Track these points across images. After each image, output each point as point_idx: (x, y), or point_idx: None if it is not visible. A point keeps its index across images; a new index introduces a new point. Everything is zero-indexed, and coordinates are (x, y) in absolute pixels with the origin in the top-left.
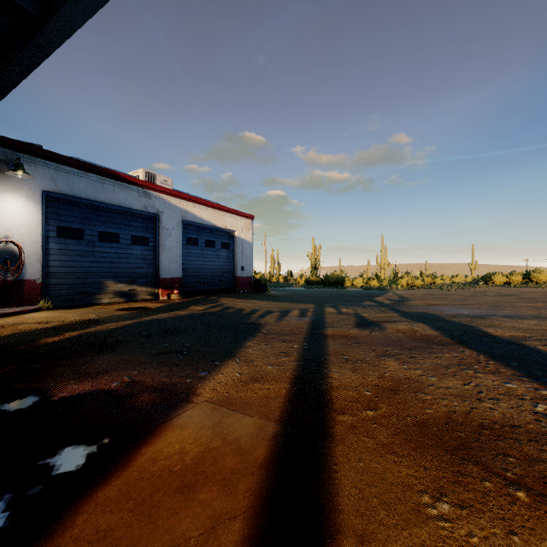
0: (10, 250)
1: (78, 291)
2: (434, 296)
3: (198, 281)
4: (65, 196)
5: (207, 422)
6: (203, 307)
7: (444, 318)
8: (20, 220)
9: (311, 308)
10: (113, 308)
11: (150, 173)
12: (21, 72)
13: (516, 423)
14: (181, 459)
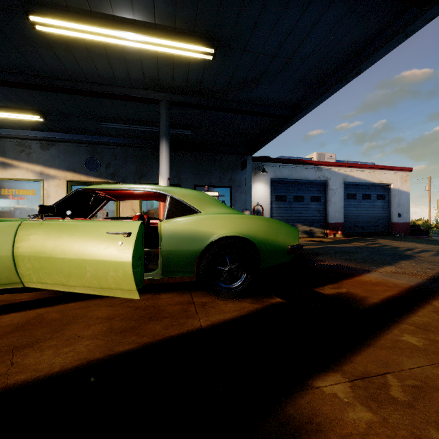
0: (259, 209)
1: None
2: None
3: (356, 225)
4: (278, 179)
5: (379, 278)
6: (363, 243)
7: None
8: (262, 194)
9: None
10: (302, 240)
11: (320, 154)
12: (277, 134)
13: None
14: (371, 281)
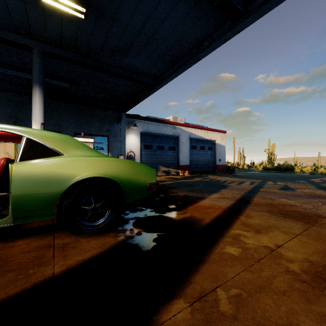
0: (131, 155)
1: None
2: None
3: (196, 167)
4: (146, 132)
5: (210, 202)
6: (200, 178)
7: None
8: (134, 143)
9: (258, 181)
10: (163, 177)
11: (175, 117)
12: (144, 98)
13: (318, 214)
14: (205, 205)
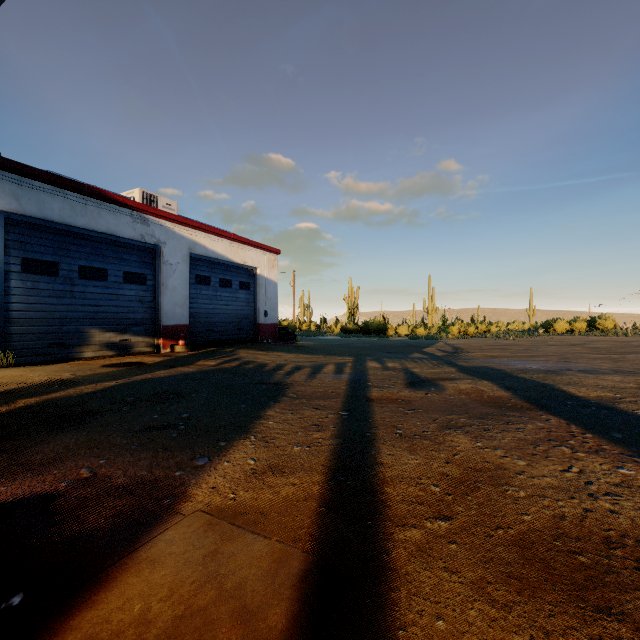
0: None
1: (51, 342)
2: (492, 346)
3: (210, 329)
4: (33, 219)
5: (195, 552)
6: (215, 361)
7: (512, 374)
8: None
9: (349, 362)
10: (97, 364)
11: (149, 195)
12: None
13: None
14: (139, 638)
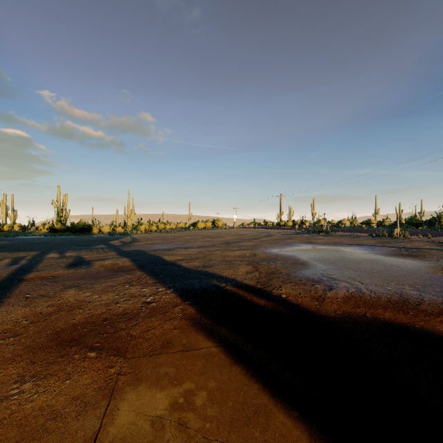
0: None
1: None
2: (158, 237)
3: None
4: None
5: None
6: None
7: (147, 252)
8: None
9: (32, 255)
10: None
11: None
12: None
13: (128, 312)
14: None
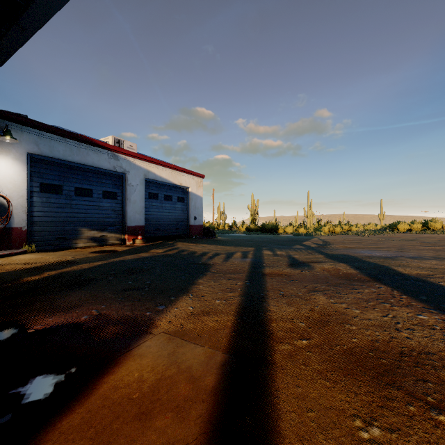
0: (0, 203)
1: (57, 236)
2: (351, 240)
3: (158, 229)
4: (47, 157)
5: (163, 352)
6: (162, 250)
7: (361, 259)
8: (8, 178)
9: (251, 250)
10: (87, 251)
11: (118, 140)
12: (7, 51)
13: (431, 351)
14: (139, 387)
